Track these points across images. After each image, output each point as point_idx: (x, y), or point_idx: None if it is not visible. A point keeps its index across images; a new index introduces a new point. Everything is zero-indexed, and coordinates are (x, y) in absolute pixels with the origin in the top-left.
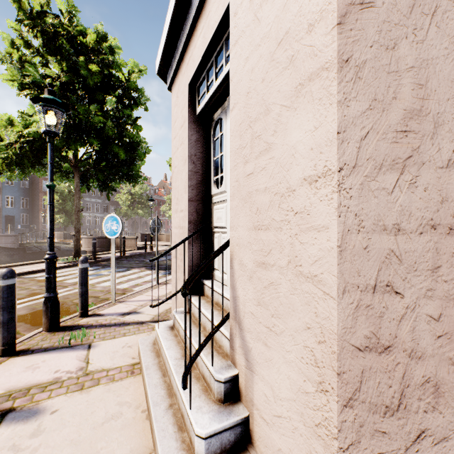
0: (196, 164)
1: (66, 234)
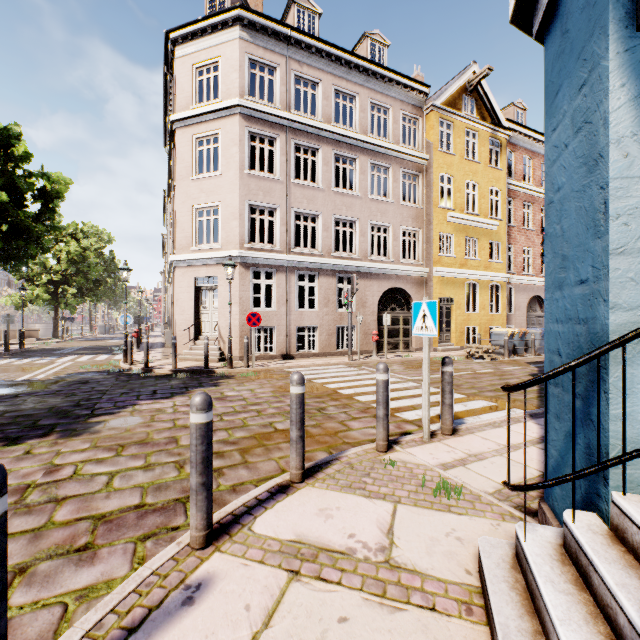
0: (196, 301)
1: None
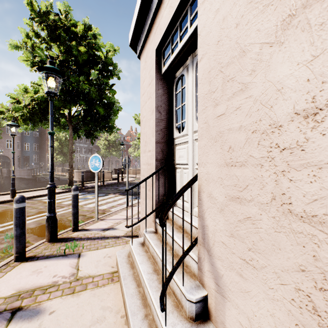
0: (161, 113)
1: (63, 169)
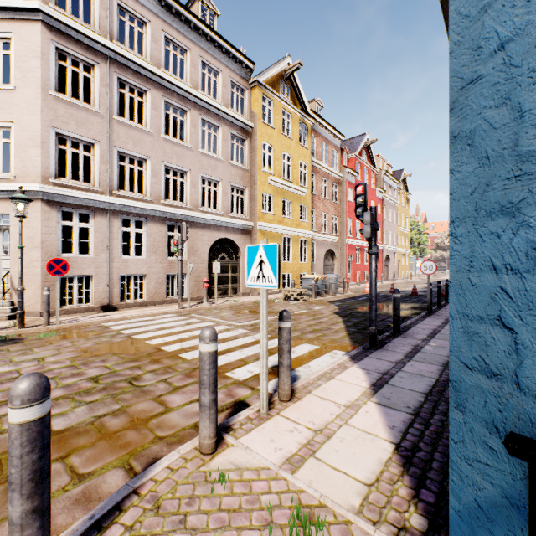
0: None
1: None
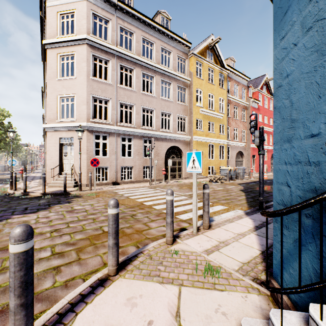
0: (60, 151)
1: None
